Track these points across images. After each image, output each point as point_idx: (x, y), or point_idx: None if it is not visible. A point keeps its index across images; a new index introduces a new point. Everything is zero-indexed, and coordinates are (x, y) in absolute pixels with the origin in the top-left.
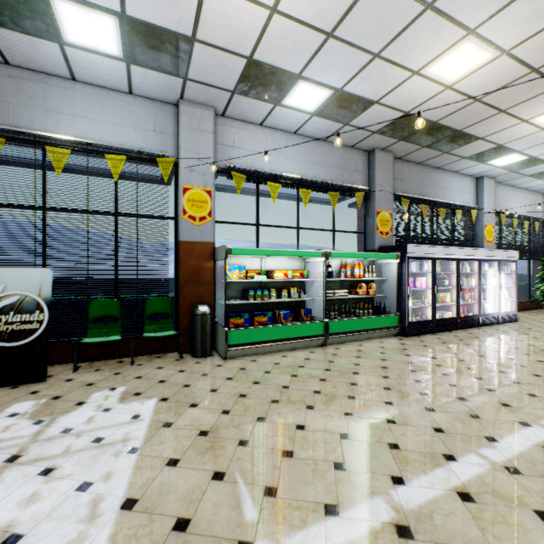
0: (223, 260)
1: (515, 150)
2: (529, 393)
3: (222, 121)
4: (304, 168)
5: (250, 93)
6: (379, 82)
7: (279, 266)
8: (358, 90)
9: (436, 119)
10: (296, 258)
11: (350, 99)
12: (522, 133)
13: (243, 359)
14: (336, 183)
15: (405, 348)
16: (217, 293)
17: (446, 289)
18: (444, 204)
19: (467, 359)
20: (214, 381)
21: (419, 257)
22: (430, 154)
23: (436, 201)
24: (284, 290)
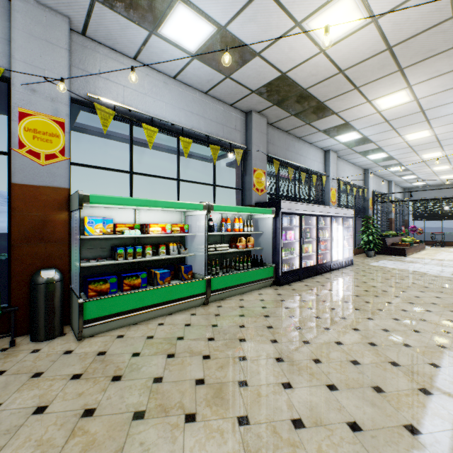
0: (82, 211)
1: (355, 129)
2: (403, 342)
3: (83, 40)
4: (185, 117)
5: (117, 5)
6: (263, 27)
7: (156, 219)
8: (242, 33)
9: (306, 86)
10: (176, 211)
11: (233, 43)
12: (364, 112)
13: (106, 336)
14: (217, 137)
15: (283, 300)
16: (73, 253)
17: (308, 241)
18: (304, 169)
19: (337, 307)
20: (49, 386)
21: (290, 213)
22: (296, 123)
23: (298, 165)
24: (162, 246)
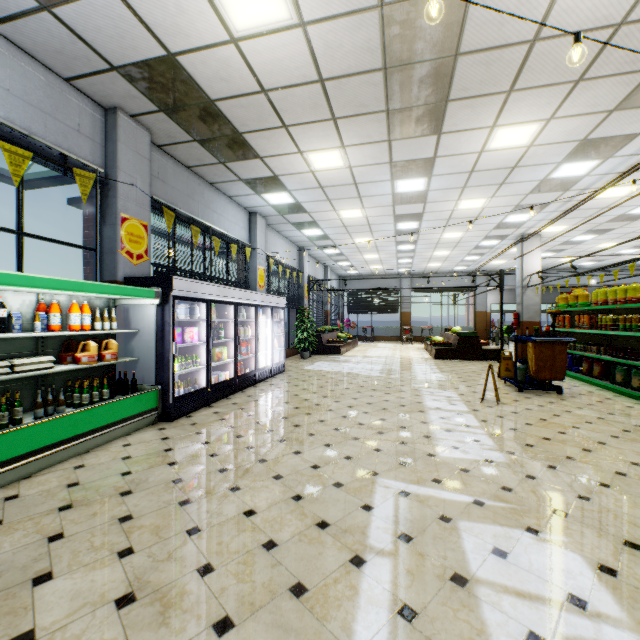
0: None
1: (287, 189)
2: (335, 481)
3: None
4: None
5: None
6: None
7: None
8: None
9: (215, 96)
10: None
11: None
12: (296, 167)
13: None
14: (25, 131)
15: (170, 448)
16: None
17: (223, 342)
18: (219, 233)
19: (257, 443)
20: None
21: (190, 298)
22: (204, 157)
23: (210, 226)
24: None
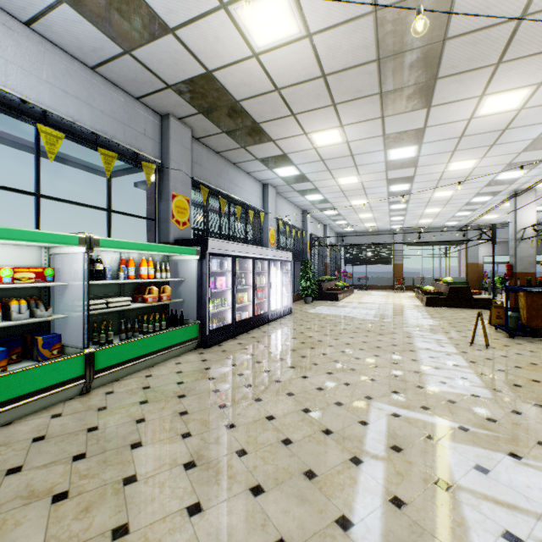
0: None
1: (294, 163)
2: (336, 401)
3: None
4: (51, 96)
5: None
6: None
7: None
8: None
9: (239, 98)
10: (29, 246)
11: None
12: (302, 146)
13: None
14: (112, 139)
15: (209, 367)
16: None
17: (244, 288)
18: (240, 202)
19: (273, 368)
20: None
21: (220, 254)
22: (229, 144)
23: (233, 197)
24: None
